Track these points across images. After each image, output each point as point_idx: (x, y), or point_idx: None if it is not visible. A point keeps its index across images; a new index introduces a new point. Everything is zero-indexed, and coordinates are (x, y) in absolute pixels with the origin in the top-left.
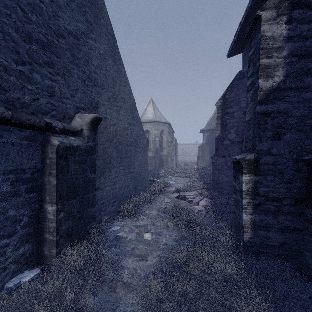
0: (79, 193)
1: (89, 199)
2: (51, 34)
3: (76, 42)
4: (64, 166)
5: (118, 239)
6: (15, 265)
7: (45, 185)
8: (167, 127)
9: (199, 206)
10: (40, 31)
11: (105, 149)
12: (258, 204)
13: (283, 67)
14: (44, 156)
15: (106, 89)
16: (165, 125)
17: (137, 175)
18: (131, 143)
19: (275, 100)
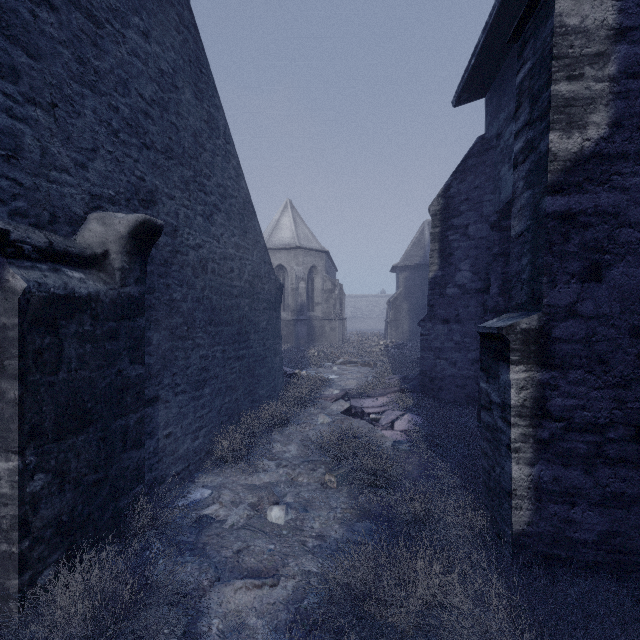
0: (96, 417)
1: (127, 429)
2: None
3: (91, 28)
4: (47, 348)
5: (204, 526)
6: None
7: None
8: (324, 261)
9: (394, 432)
10: None
11: (174, 305)
12: (547, 439)
13: (609, 103)
14: None
15: (178, 161)
16: (318, 256)
17: (256, 363)
18: (242, 291)
19: (588, 183)
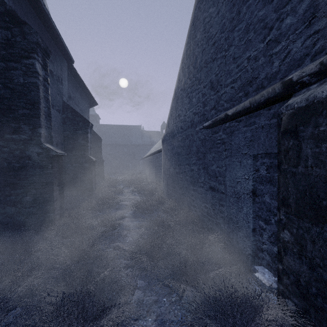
0: None
1: None
2: None
3: None
4: (291, 148)
5: None
6: (270, 258)
7: None
8: None
9: None
10: None
11: None
12: None
13: None
14: None
15: None
16: None
17: None
18: None
19: None
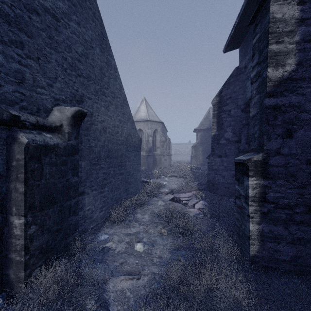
0: (57, 200)
1: (70, 206)
2: (21, 7)
3: (54, 22)
4: (36, 169)
5: (106, 251)
6: None
7: (10, 193)
8: (161, 127)
9: (194, 209)
10: (4, 1)
11: (91, 149)
12: (266, 212)
13: (296, 54)
14: (9, 156)
15: (93, 81)
16: (158, 124)
17: (129, 176)
18: (122, 142)
19: (286, 92)
